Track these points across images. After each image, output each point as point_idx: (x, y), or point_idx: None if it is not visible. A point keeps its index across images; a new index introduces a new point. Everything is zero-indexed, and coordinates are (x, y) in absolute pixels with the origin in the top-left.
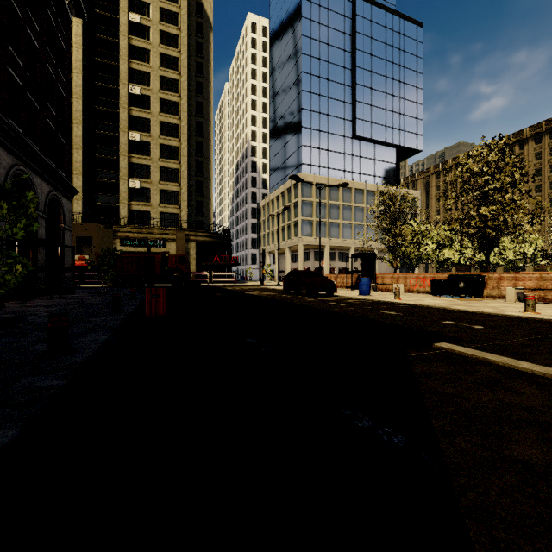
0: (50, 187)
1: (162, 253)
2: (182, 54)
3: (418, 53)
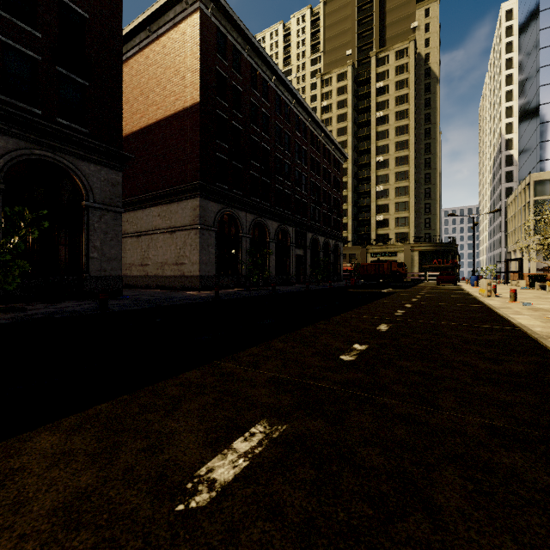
0: (334, 241)
1: (388, 261)
2: (410, 121)
3: None
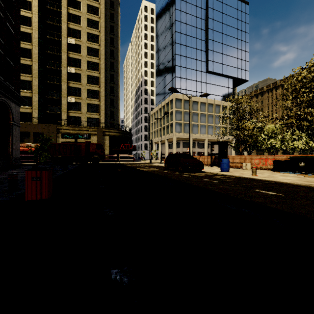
0: None
1: (86, 142)
2: (101, 19)
3: (246, 20)
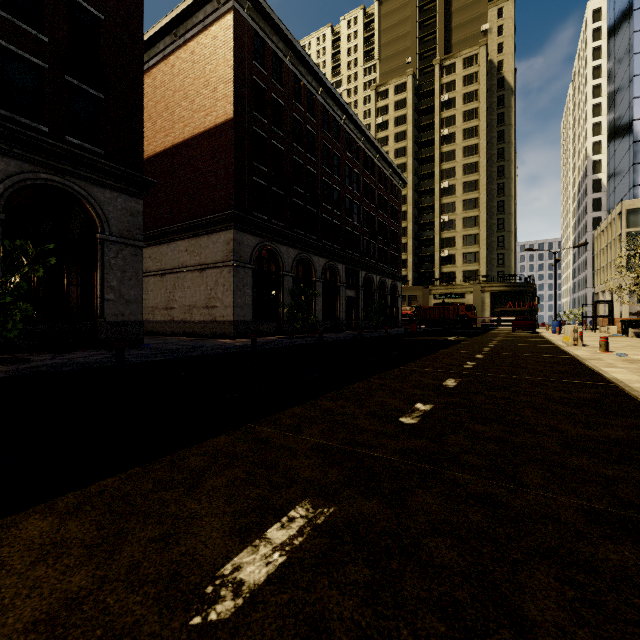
0: (392, 280)
1: (454, 304)
2: (480, 139)
3: None
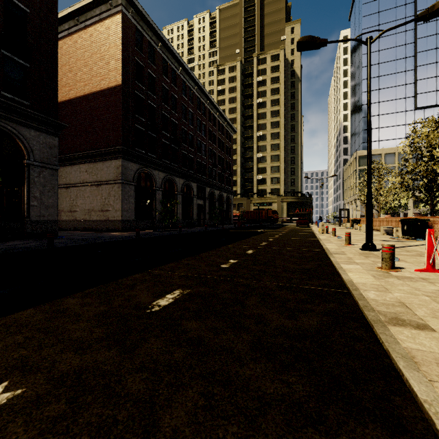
0: (227, 194)
1: (265, 209)
2: (281, 107)
3: None
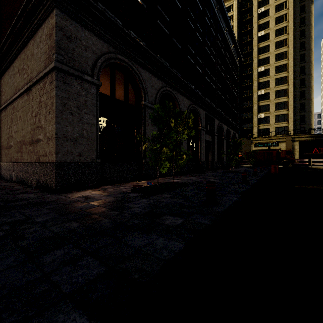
0: (233, 131)
1: (276, 149)
2: (289, 35)
3: None
